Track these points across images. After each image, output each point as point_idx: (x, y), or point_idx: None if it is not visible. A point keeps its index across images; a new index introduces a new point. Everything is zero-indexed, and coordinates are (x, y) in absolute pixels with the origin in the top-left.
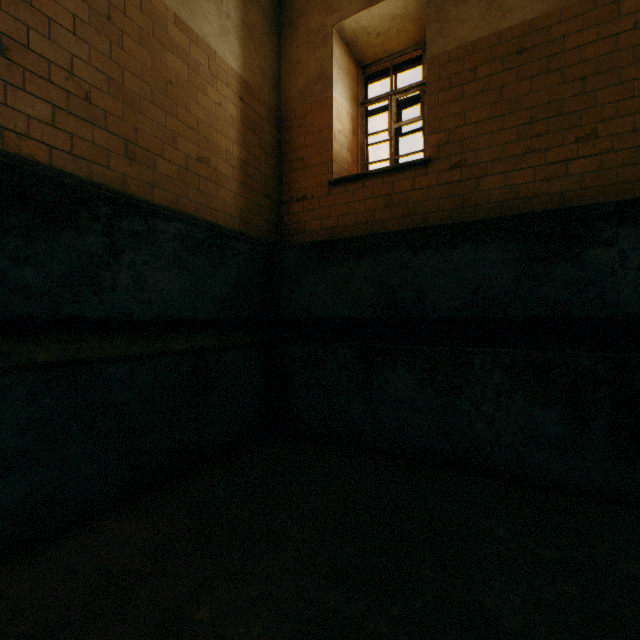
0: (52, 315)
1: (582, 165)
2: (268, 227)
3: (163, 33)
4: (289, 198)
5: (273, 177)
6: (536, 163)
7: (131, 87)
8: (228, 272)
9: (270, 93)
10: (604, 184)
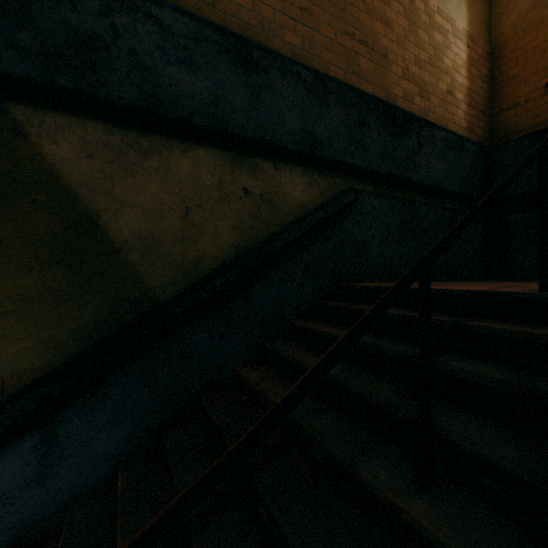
0: (401, 176)
1: None
2: (482, 135)
3: (432, 21)
4: (499, 110)
5: (485, 98)
6: None
7: (421, 58)
8: (464, 163)
9: (483, 36)
10: None
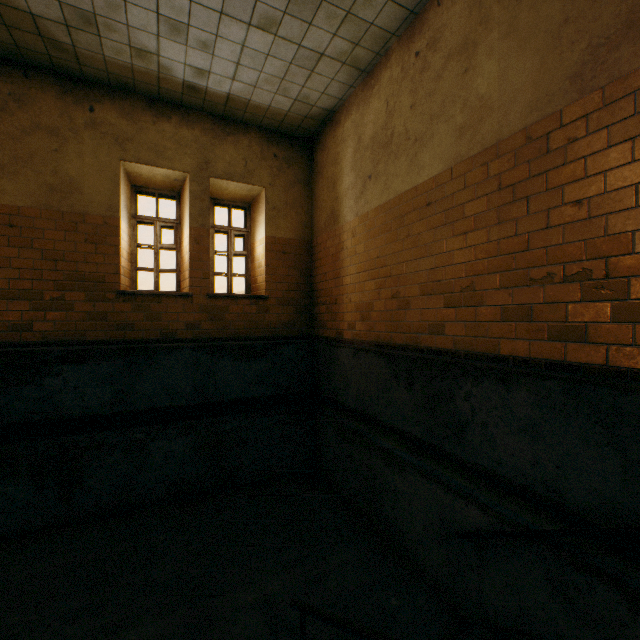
0: None
1: (57, 316)
2: None
3: None
4: None
5: None
6: (25, 308)
7: None
8: None
9: None
10: (70, 330)
